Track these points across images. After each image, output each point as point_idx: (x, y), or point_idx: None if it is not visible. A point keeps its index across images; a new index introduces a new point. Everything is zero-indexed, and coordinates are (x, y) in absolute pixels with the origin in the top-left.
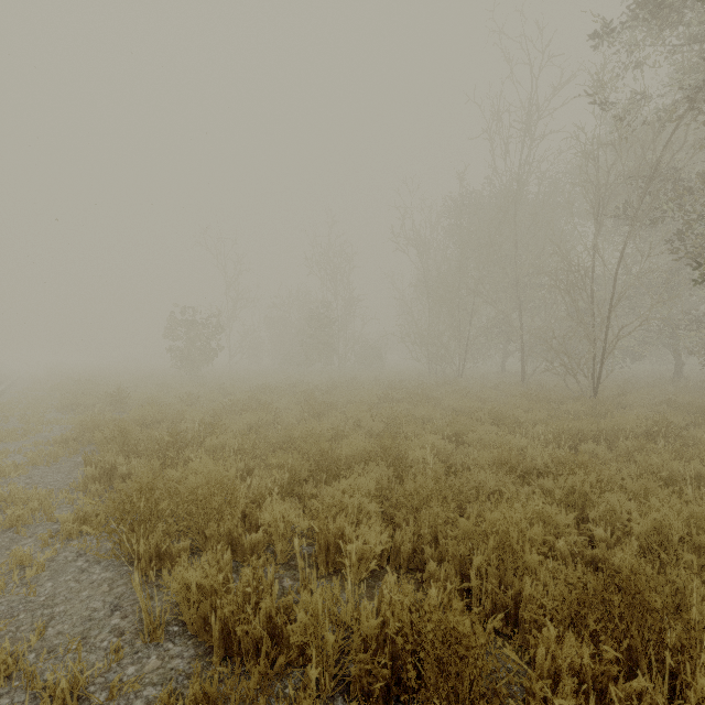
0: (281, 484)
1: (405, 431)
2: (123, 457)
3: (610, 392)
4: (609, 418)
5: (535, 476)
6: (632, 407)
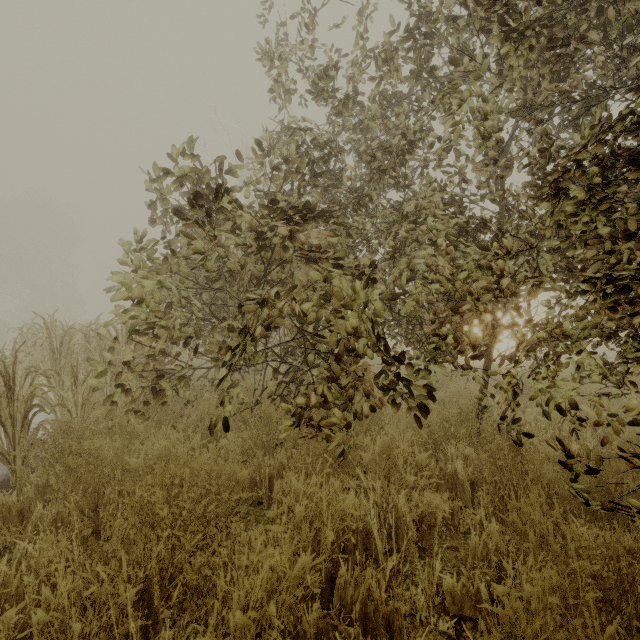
0: None
1: None
2: None
3: None
4: None
5: None
6: None
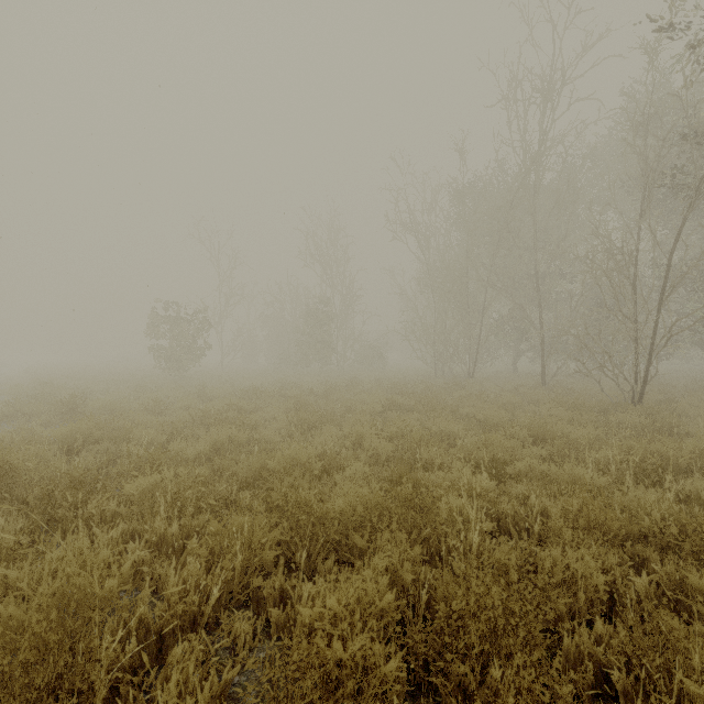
0: (226, 577)
1: (425, 458)
2: (2, 509)
3: (653, 397)
4: (675, 433)
5: (652, 551)
6: (689, 416)
